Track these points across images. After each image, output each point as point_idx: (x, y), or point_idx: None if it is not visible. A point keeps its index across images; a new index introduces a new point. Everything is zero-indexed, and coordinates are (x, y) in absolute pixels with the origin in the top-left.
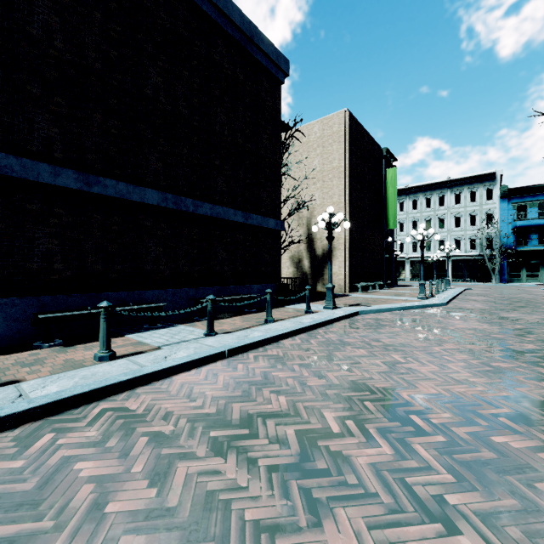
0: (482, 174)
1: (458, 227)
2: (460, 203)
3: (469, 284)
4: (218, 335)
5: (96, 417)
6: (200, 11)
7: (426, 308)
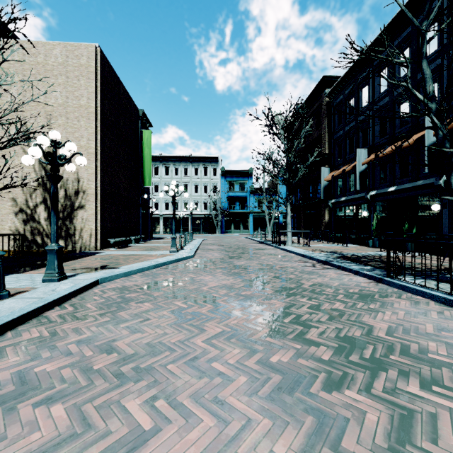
0: (211, 157)
1: (197, 193)
2: (198, 175)
3: (204, 235)
4: None
5: None
6: None
7: (178, 262)
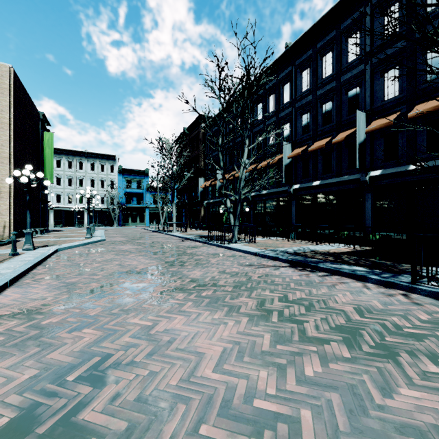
0: (108, 154)
1: (93, 187)
2: (94, 170)
3: (101, 228)
4: None
5: None
6: None
7: (96, 243)
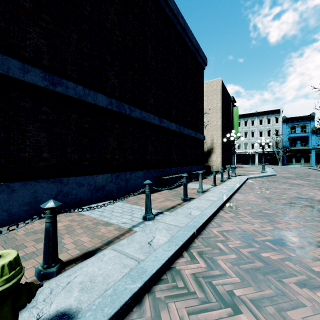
0: (273, 110)
1: (261, 136)
2: (262, 124)
3: (268, 166)
4: (217, 185)
5: (239, 205)
6: (183, 40)
7: (270, 176)
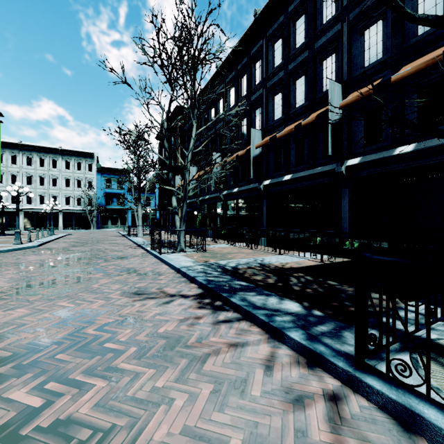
0: (85, 152)
1: (68, 187)
2: (70, 169)
3: (75, 231)
4: None
5: None
6: None
7: (17, 251)
